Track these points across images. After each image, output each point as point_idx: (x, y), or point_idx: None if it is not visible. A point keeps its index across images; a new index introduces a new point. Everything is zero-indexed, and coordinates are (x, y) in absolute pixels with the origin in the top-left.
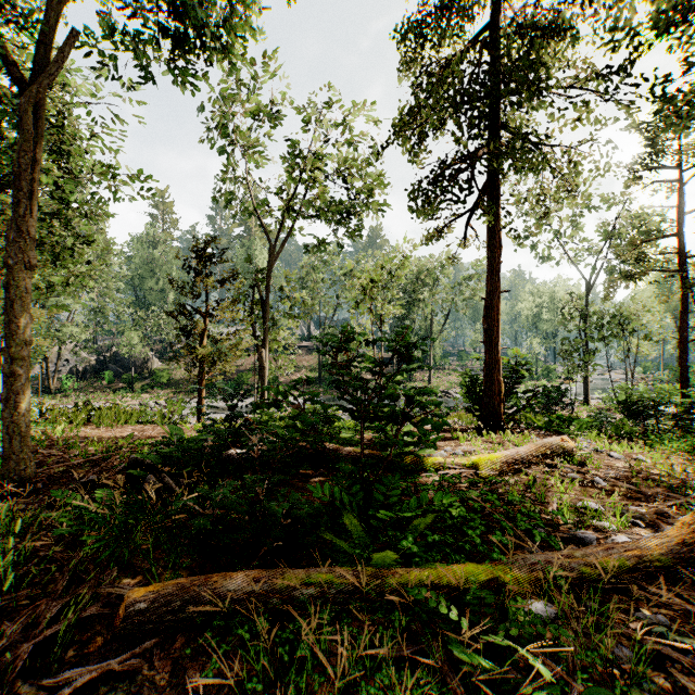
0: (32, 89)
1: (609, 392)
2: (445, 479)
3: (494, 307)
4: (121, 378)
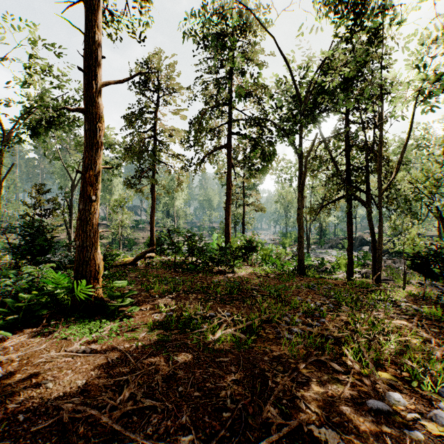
0: (4, 178)
1: None
2: None
3: (152, 217)
4: None
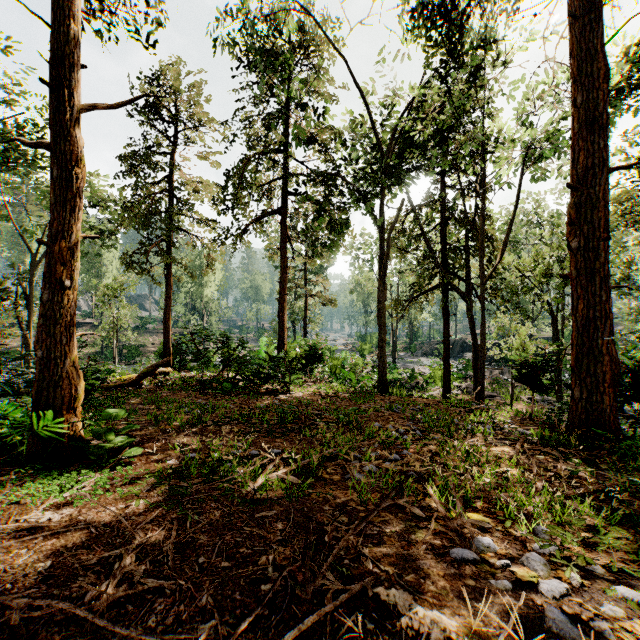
0: None
1: None
2: None
3: (167, 313)
4: None
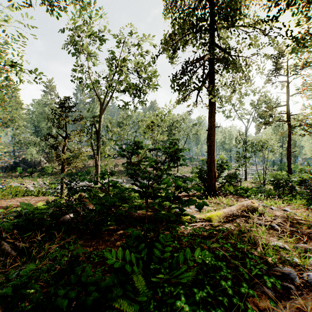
0: None
1: (254, 175)
2: (196, 231)
3: (212, 134)
4: (26, 171)
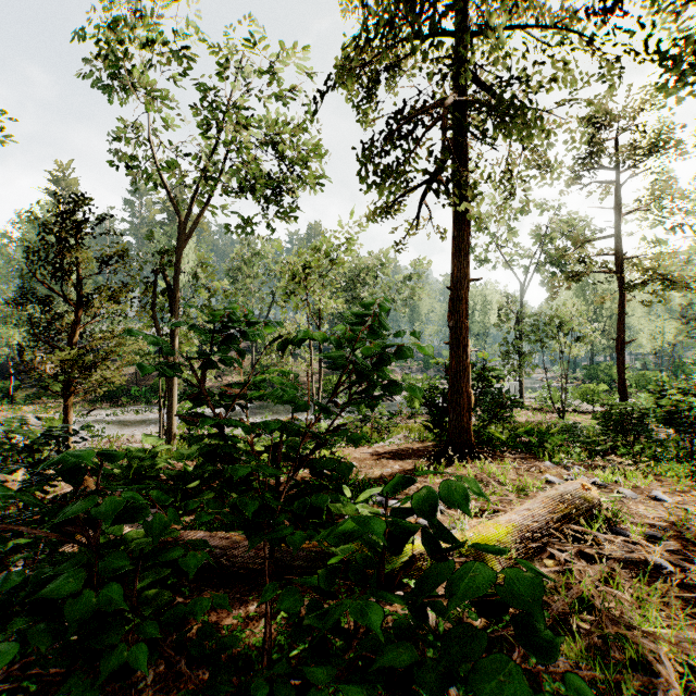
0: None
1: (537, 391)
2: None
3: (463, 299)
4: None
